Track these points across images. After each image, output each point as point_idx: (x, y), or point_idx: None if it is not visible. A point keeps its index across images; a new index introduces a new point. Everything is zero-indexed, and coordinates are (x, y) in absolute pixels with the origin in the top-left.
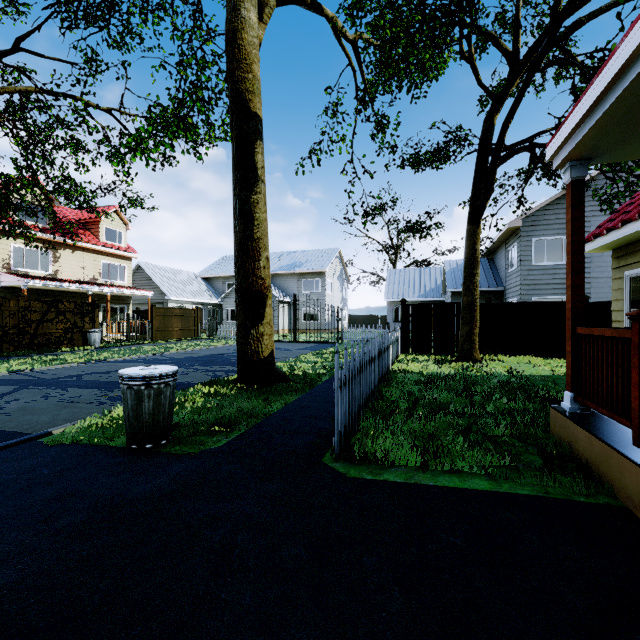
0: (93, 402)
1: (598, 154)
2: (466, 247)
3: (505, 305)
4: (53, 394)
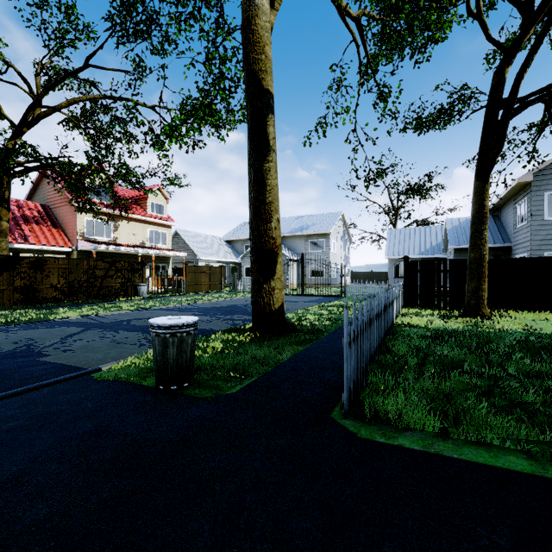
0: (136, 343)
1: None
2: (473, 203)
3: (516, 261)
4: (108, 335)
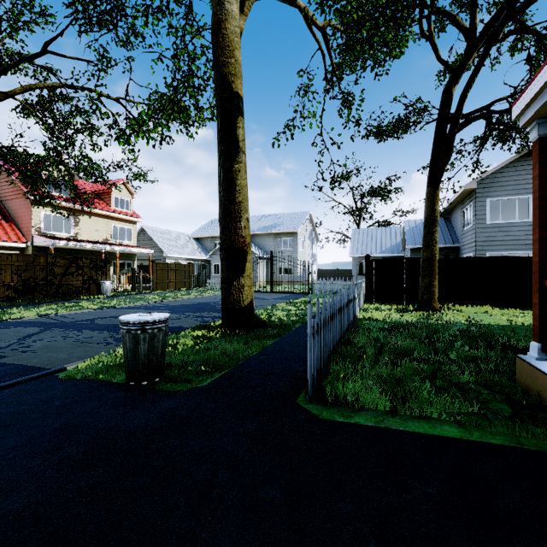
0: (102, 342)
1: None
2: (426, 207)
3: (462, 260)
4: (70, 335)
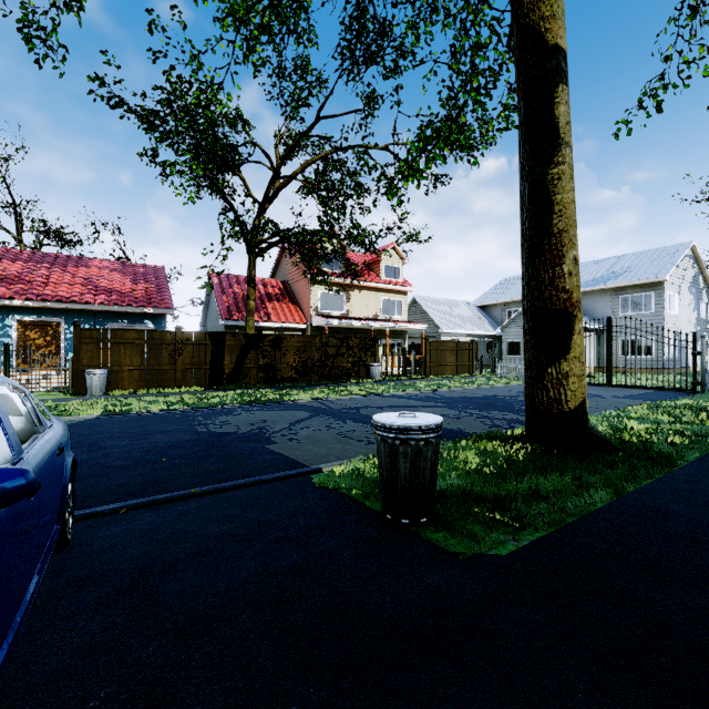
0: (363, 440)
1: None
2: None
3: None
4: (334, 425)
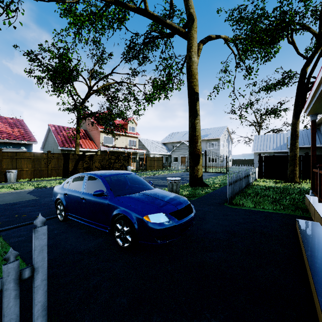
0: None
1: (320, 113)
2: (291, 130)
3: (317, 156)
4: None
